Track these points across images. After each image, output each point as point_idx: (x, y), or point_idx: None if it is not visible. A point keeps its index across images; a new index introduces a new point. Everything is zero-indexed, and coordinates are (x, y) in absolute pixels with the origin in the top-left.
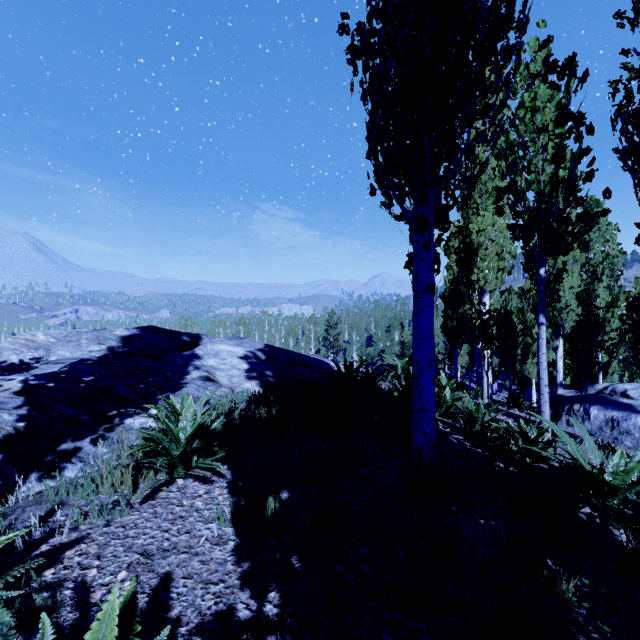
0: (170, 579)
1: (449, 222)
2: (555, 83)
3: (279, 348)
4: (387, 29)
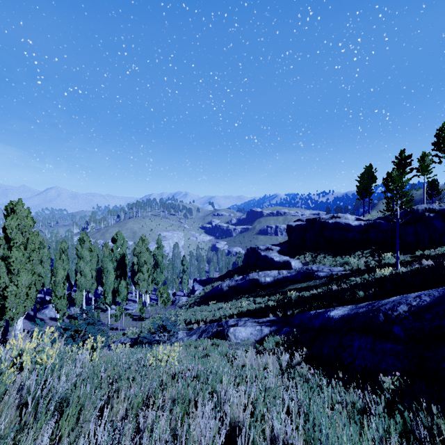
0: None
1: None
2: None
3: None
4: None
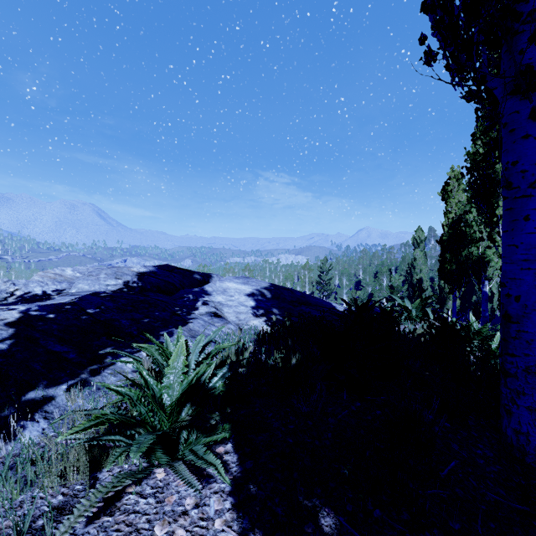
0: None
1: None
2: None
3: (283, 287)
4: None
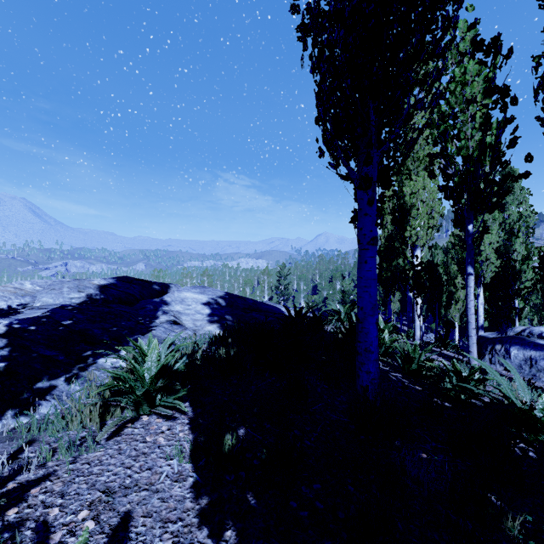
0: (130, 518)
1: (391, 181)
2: (482, 60)
3: (237, 295)
4: (335, 5)
